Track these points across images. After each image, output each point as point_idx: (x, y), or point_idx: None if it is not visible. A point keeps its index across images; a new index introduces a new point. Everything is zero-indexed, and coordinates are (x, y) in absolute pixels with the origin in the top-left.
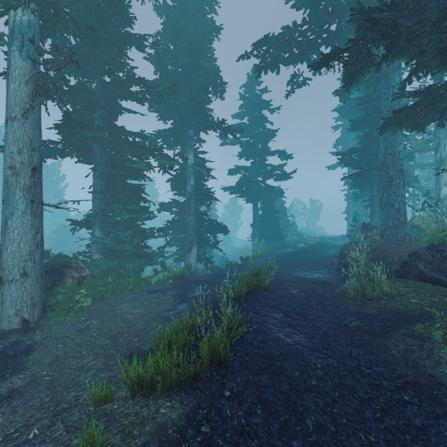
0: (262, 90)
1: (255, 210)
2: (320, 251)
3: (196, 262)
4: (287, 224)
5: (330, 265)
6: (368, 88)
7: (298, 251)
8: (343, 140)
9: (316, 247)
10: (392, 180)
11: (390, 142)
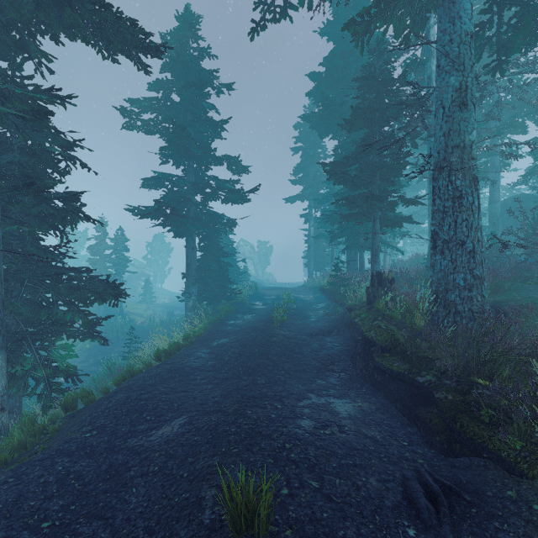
0: (203, 51)
1: (190, 251)
2: (298, 318)
3: (2, 403)
4: (237, 272)
5: (359, 372)
6: (398, 35)
7: (267, 322)
8: (304, 166)
9: (289, 311)
10: (461, 196)
11: (457, 123)
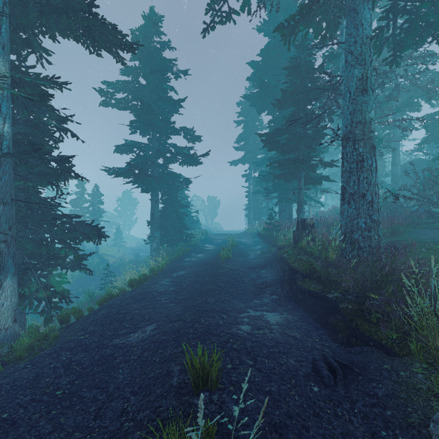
0: (164, 44)
1: (154, 203)
2: (240, 256)
3: (15, 315)
4: (191, 221)
5: (286, 293)
6: (317, 36)
7: (216, 259)
8: (245, 136)
9: (233, 251)
10: (363, 160)
11: (359, 105)
